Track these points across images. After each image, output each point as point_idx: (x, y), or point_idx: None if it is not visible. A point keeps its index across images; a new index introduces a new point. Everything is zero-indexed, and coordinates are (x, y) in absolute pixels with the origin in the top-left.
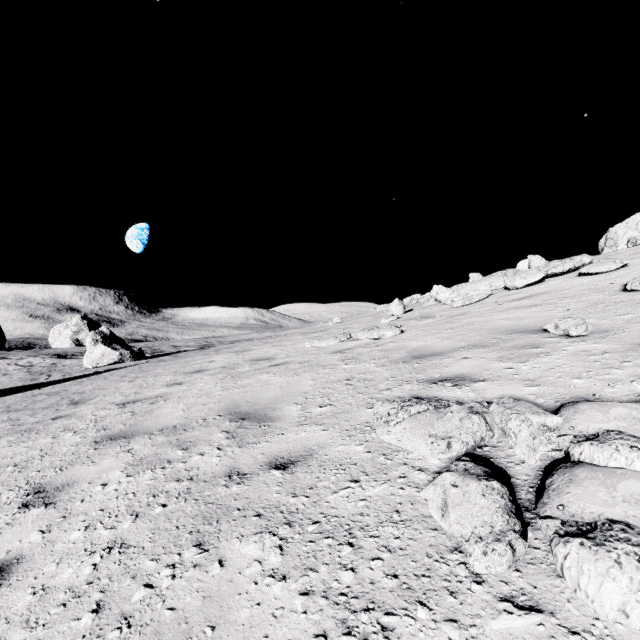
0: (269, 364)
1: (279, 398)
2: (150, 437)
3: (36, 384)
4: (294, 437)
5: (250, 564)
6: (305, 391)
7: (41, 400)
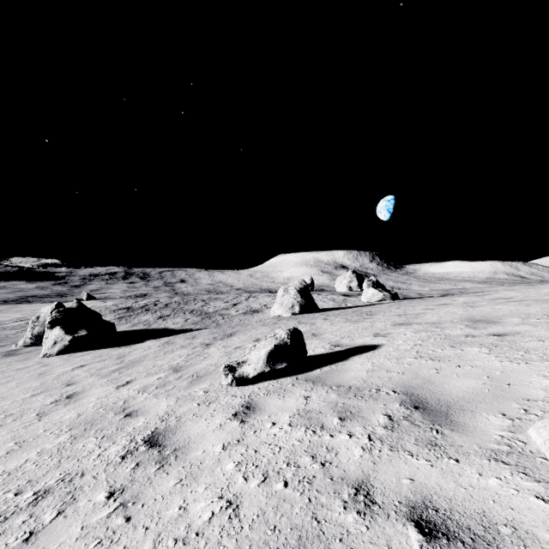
0: (505, 301)
1: (506, 315)
2: (420, 325)
3: (342, 307)
4: (509, 328)
5: (474, 351)
6: (529, 313)
7: (351, 313)
